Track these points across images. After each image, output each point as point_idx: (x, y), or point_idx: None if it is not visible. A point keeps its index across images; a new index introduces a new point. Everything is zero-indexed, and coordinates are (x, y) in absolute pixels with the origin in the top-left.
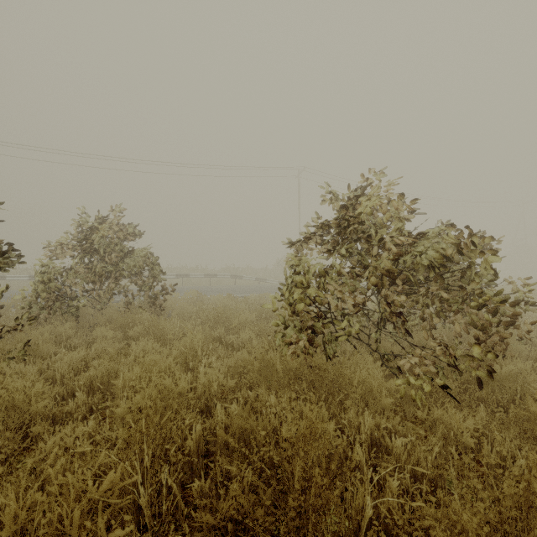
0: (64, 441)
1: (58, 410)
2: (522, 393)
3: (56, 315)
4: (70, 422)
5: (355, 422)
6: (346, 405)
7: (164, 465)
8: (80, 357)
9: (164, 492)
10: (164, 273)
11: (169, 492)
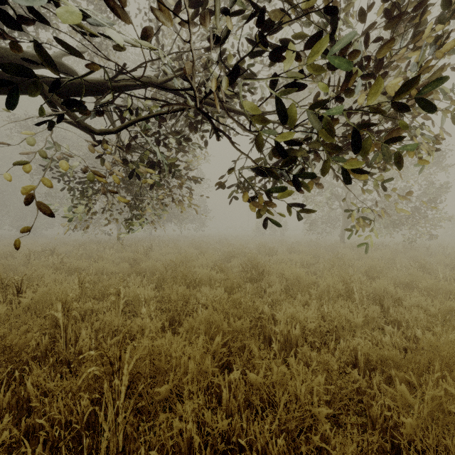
0: None
1: None
2: None
3: None
4: None
5: None
6: None
7: None
8: None
9: None
10: None
11: None
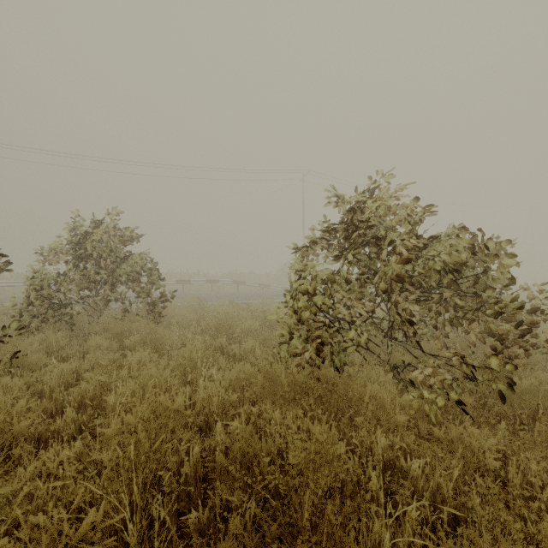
0: (47, 466)
1: (44, 429)
2: (543, 408)
3: (49, 323)
4: (54, 444)
5: (367, 441)
6: (357, 423)
7: (156, 496)
8: (71, 369)
9: (157, 527)
10: (163, 279)
11: (163, 523)
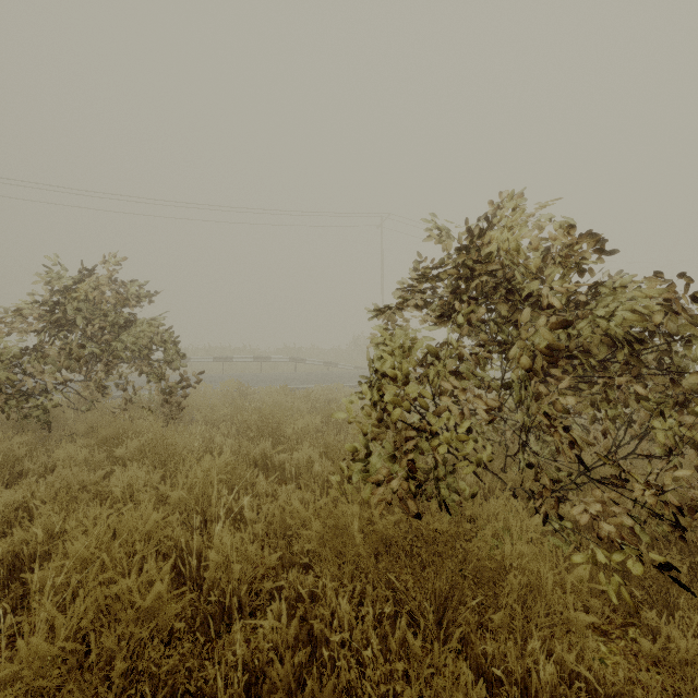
0: None
1: None
2: None
3: (10, 420)
4: None
5: (517, 668)
6: (494, 623)
7: None
8: (15, 501)
9: None
10: (184, 356)
11: None
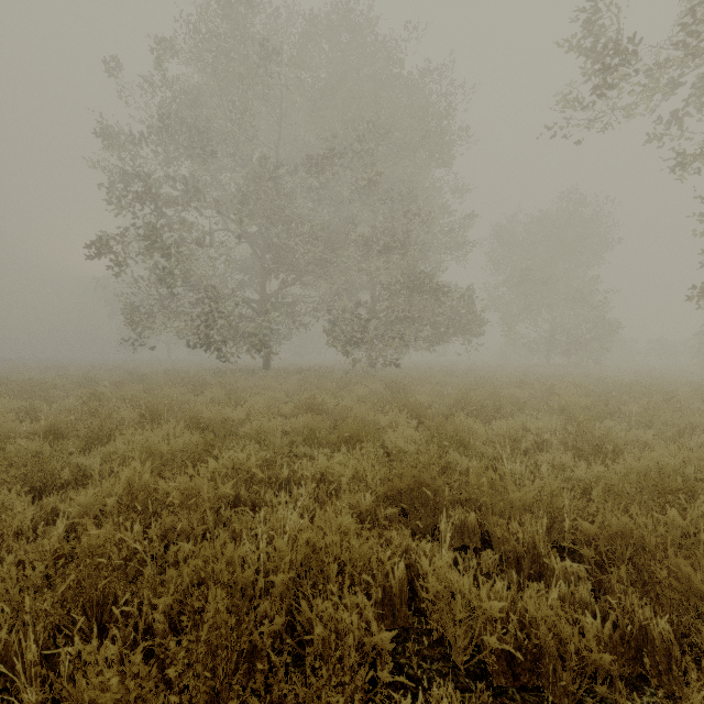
0: None
1: None
2: None
3: None
4: None
5: None
6: None
7: None
8: None
9: None
10: None
11: None
